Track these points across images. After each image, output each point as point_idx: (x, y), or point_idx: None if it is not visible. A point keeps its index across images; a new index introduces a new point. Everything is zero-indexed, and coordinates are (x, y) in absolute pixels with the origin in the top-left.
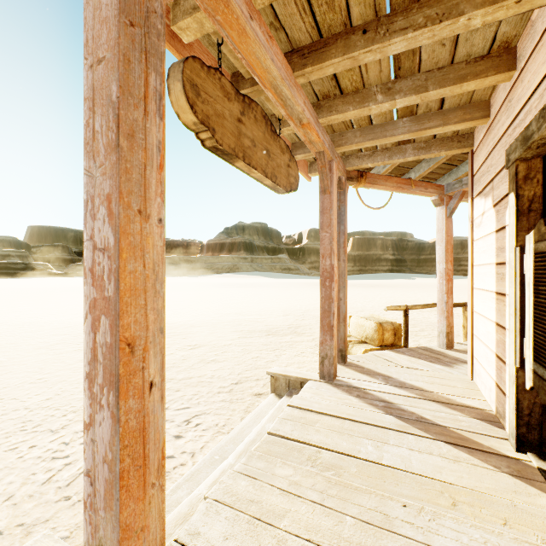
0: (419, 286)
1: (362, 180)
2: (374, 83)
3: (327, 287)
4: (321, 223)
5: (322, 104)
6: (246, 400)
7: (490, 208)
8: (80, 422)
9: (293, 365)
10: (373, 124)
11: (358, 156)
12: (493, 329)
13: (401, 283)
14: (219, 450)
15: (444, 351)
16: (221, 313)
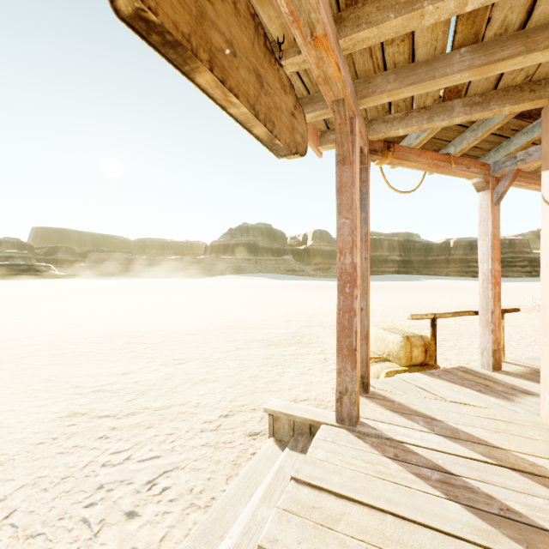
0: (428, 288)
1: (388, 154)
2: None
3: (346, 295)
4: (338, 205)
5: (344, 16)
6: (237, 444)
7: None
8: (1, 484)
9: (299, 388)
10: (414, 62)
11: (386, 120)
12: None
13: (409, 285)
14: None
15: (491, 375)
16: (219, 318)
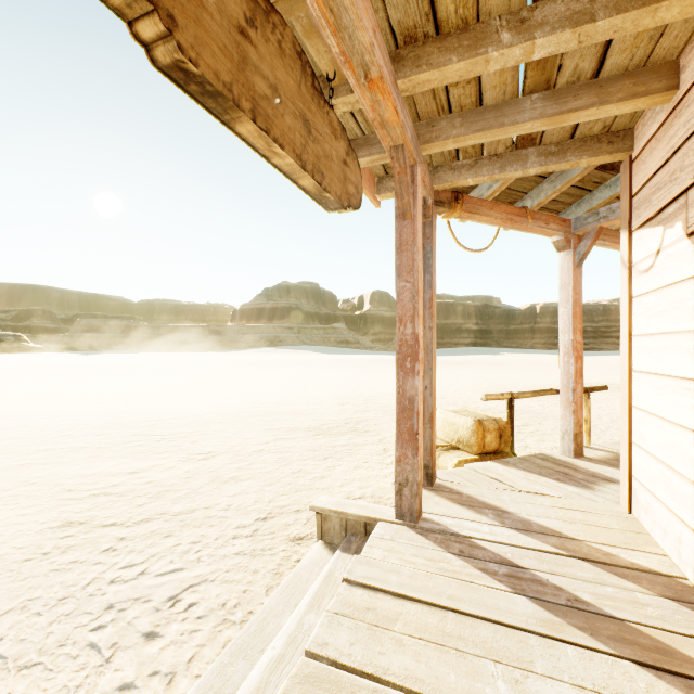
0: (510, 363)
1: (457, 206)
2: (497, 10)
3: (407, 371)
4: (397, 266)
5: (402, 54)
6: (278, 551)
7: (680, 240)
8: None
9: (353, 484)
10: (482, 106)
11: (453, 167)
12: (688, 442)
13: (487, 360)
14: (216, 676)
15: (572, 462)
16: (253, 402)
